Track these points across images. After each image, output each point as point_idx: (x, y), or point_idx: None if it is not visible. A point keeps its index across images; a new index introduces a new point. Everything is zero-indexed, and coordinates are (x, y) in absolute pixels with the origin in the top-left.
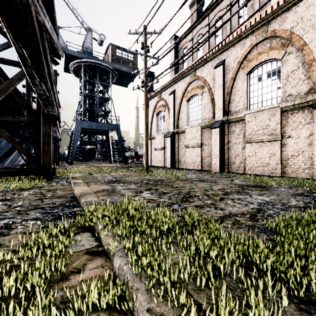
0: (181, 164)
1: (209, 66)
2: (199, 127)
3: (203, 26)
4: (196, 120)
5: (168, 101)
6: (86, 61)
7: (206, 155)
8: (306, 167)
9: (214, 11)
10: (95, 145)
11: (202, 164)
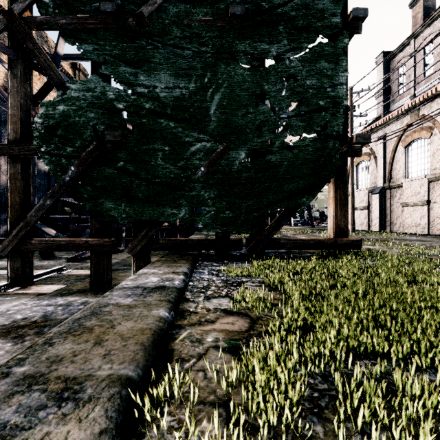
0: (396, 227)
1: None
2: (424, 180)
3: (434, 30)
4: (420, 171)
5: (375, 148)
6: None
7: (436, 216)
8: None
9: None
10: None
11: (429, 227)
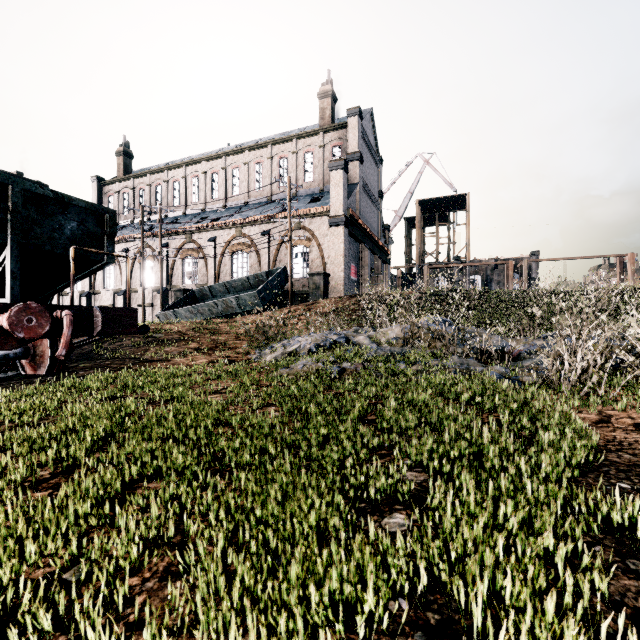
0: None
1: (119, 247)
2: (112, 292)
3: (129, 186)
4: (111, 285)
5: None
6: None
7: None
8: None
9: (138, 179)
10: None
11: None
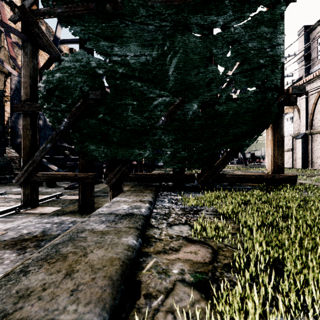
0: (317, 165)
1: None
2: None
3: None
4: None
5: (298, 102)
6: None
7: None
8: None
9: None
10: None
11: None
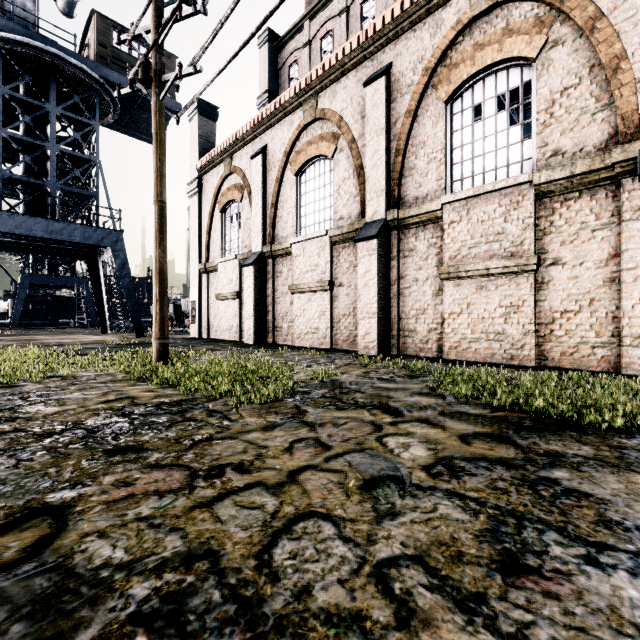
0: (283, 334)
1: (350, 82)
2: (325, 240)
3: (334, 13)
4: (319, 223)
5: (250, 175)
6: (8, 39)
7: (343, 312)
8: (601, 342)
9: None
10: (72, 289)
11: (333, 334)
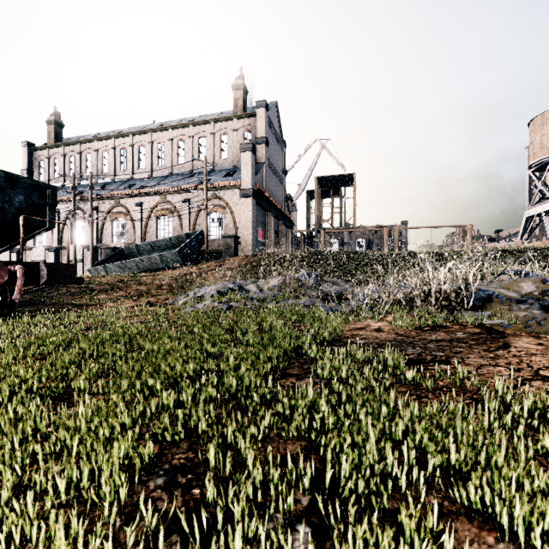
0: None
1: None
2: (43, 248)
3: (59, 153)
4: (42, 242)
5: None
6: None
7: None
8: None
9: (69, 147)
10: None
11: None
